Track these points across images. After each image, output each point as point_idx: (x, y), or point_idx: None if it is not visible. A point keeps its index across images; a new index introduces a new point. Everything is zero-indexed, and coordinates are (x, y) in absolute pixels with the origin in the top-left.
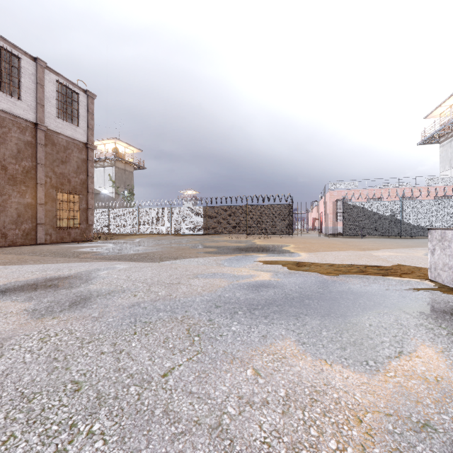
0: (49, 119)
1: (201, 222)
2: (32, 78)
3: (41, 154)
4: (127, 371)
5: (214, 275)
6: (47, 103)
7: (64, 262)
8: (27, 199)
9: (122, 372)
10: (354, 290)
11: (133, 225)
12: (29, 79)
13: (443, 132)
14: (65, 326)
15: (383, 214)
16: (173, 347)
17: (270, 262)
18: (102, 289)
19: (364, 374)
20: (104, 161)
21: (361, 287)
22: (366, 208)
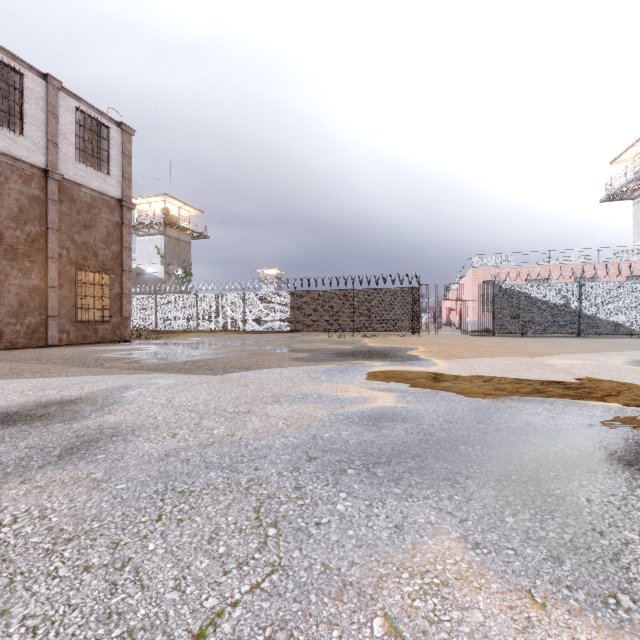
0: (66, 164)
1: (287, 314)
2: (41, 105)
3: (54, 215)
4: (125, 622)
5: (306, 398)
6: (62, 141)
7: (77, 374)
8: (34, 280)
9: (113, 624)
10: (538, 426)
11: (190, 318)
12: (36, 105)
13: (638, 182)
14: (37, 501)
15: (552, 301)
16: (225, 554)
17: (392, 375)
18: (124, 422)
19: (622, 636)
20: (149, 227)
21: (547, 421)
22: (527, 293)
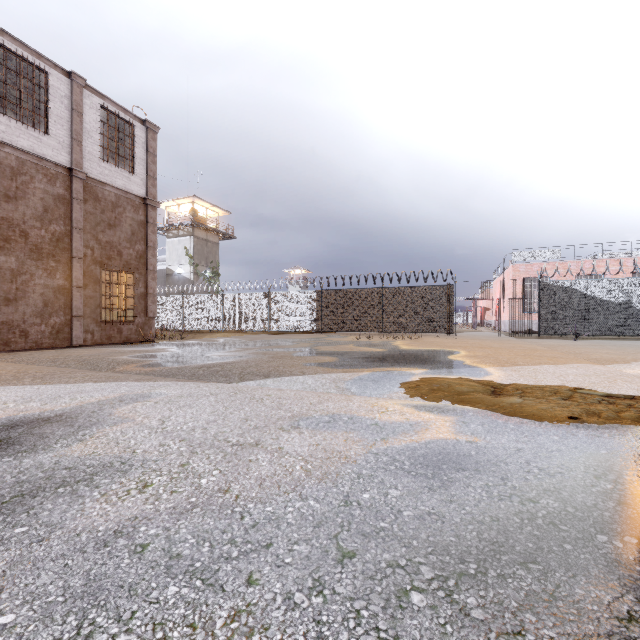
0: (91, 162)
1: (313, 314)
2: (66, 103)
3: (78, 214)
4: None
5: (333, 422)
6: (87, 139)
7: (78, 381)
8: (58, 280)
9: None
10: None
11: (216, 318)
12: (61, 104)
13: None
14: None
15: (610, 299)
16: None
17: (438, 387)
18: (89, 458)
19: None
20: (178, 229)
21: None
22: (579, 290)
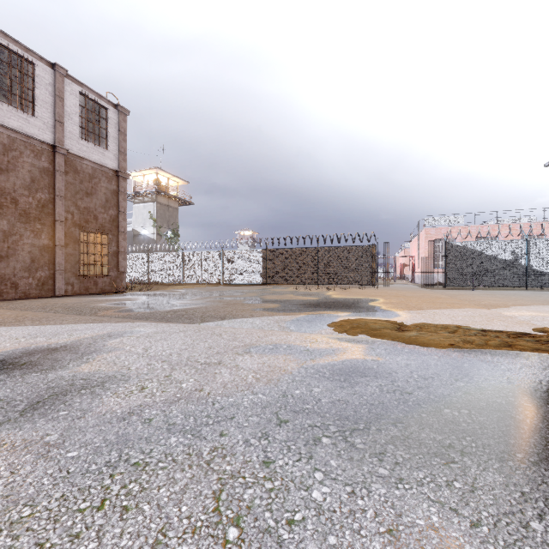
0: (71, 140)
1: (260, 269)
2: (50, 90)
3: (60, 184)
4: None
5: (276, 349)
6: (68, 121)
7: (70, 322)
8: (44, 240)
9: None
10: (523, 385)
11: (177, 273)
12: (45, 91)
13: None
14: None
15: (501, 257)
16: None
17: (357, 325)
18: (97, 373)
19: None
20: (144, 196)
21: (531, 379)
22: (477, 250)
